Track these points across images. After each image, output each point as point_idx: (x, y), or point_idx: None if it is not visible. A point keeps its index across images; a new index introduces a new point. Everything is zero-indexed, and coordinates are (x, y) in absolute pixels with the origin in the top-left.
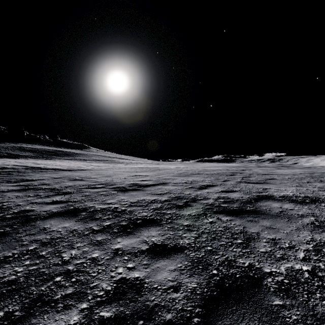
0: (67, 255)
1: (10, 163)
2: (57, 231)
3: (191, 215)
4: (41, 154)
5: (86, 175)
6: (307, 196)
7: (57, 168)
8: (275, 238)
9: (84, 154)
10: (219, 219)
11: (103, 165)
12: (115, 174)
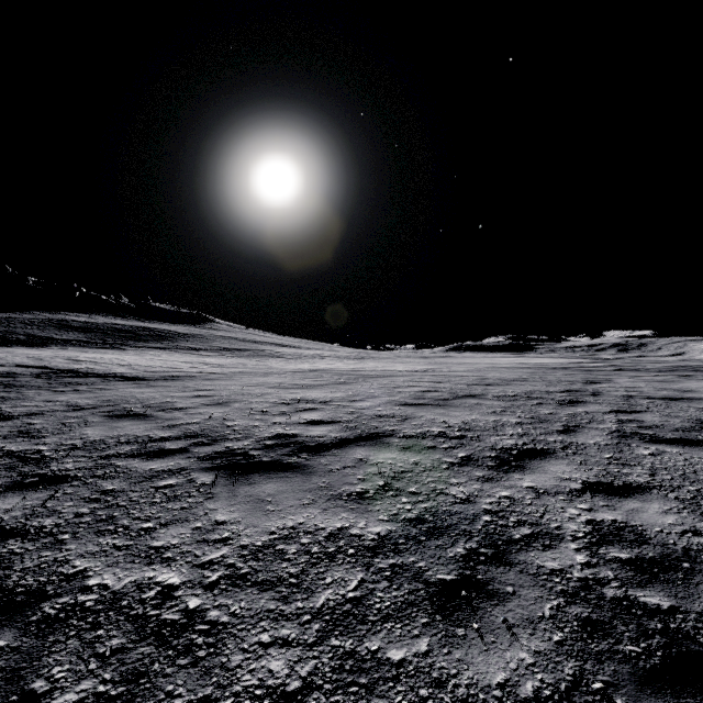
0: None
1: (12, 359)
2: None
3: (517, 696)
4: (102, 337)
5: (165, 398)
6: None
7: (114, 374)
8: None
9: (198, 336)
10: None
11: (232, 362)
12: (242, 395)
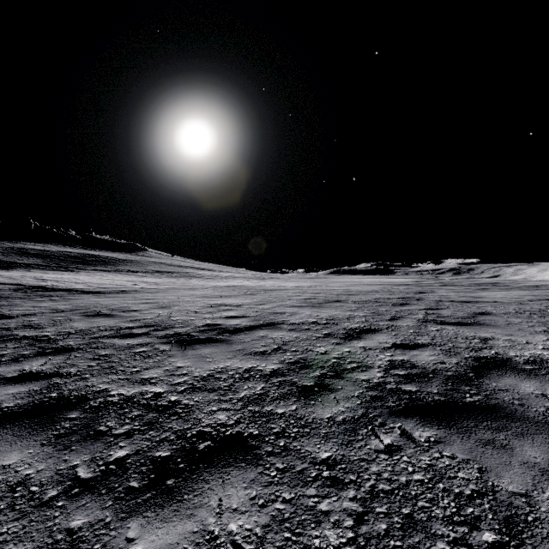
0: None
1: None
2: None
3: (335, 420)
4: (57, 262)
5: (123, 304)
6: None
7: (75, 289)
8: None
9: (135, 261)
10: (408, 436)
11: (164, 281)
12: (178, 302)
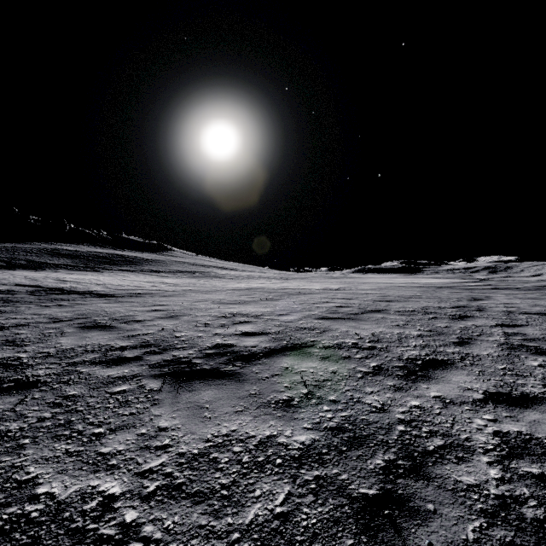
0: None
1: (12, 280)
2: None
3: None
4: (85, 262)
5: (128, 312)
6: None
7: (91, 291)
8: None
9: (159, 261)
10: None
11: (184, 282)
12: (190, 309)
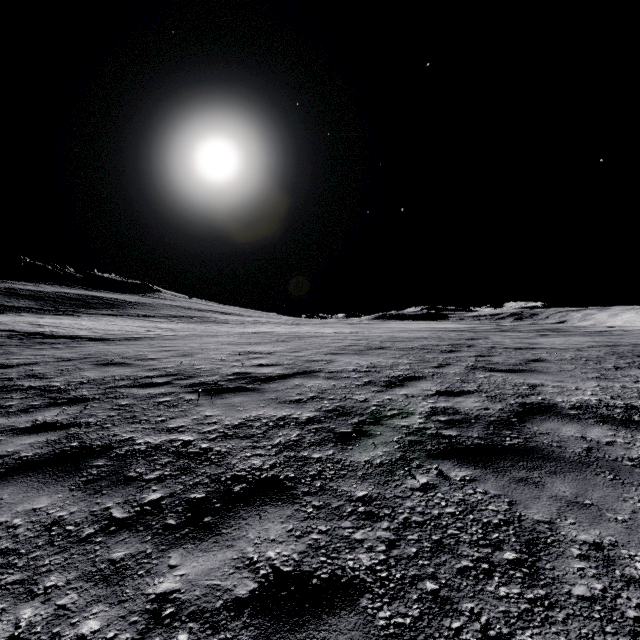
0: (2, 627)
1: None
2: (6, 526)
3: (372, 463)
4: (53, 304)
5: (138, 352)
6: (632, 406)
7: (79, 336)
8: (601, 541)
9: (146, 304)
10: (444, 475)
11: (183, 327)
12: (201, 349)
